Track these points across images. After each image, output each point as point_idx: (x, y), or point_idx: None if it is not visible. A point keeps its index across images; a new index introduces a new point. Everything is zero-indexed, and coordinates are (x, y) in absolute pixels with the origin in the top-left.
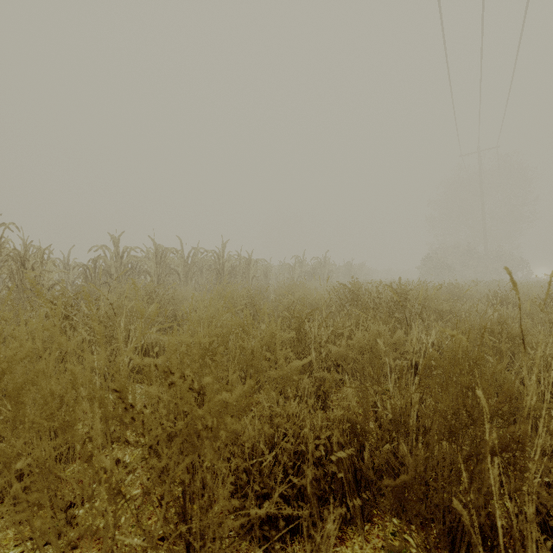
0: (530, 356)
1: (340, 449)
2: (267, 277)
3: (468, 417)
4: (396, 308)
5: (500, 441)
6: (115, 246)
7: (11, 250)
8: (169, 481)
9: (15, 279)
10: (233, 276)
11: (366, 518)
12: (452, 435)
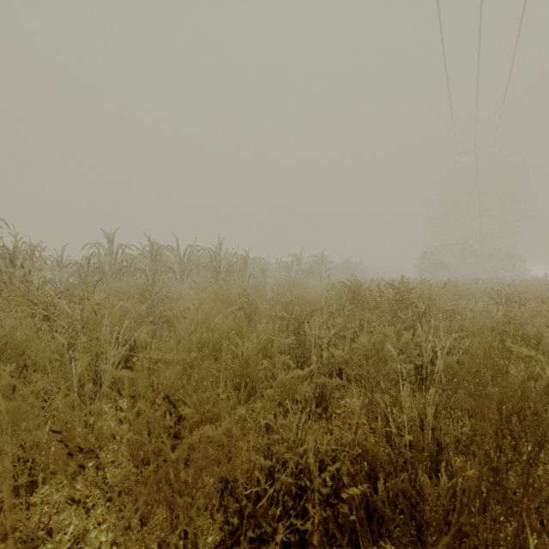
0: None
1: (350, 481)
2: (264, 275)
3: (513, 449)
4: (398, 308)
5: None
6: (109, 244)
7: None
8: (133, 545)
9: (4, 277)
10: (230, 274)
11: None
12: (494, 472)
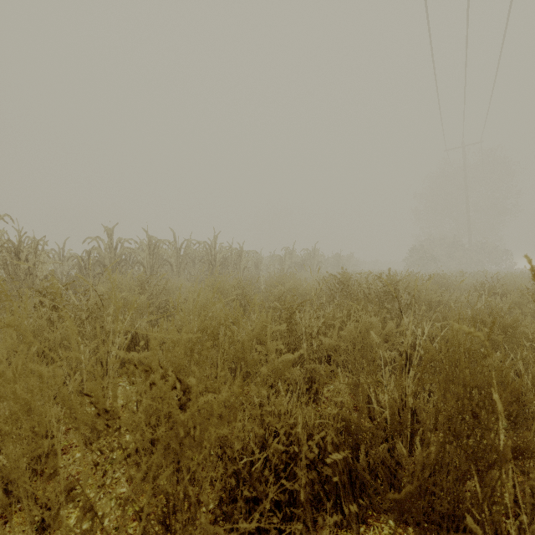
0: (525, 348)
1: (334, 450)
2: (258, 268)
3: (474, 418)
4: (385, 299)
5: (513, 447)
6: (109, 238)
7: (5, 241)
8: (149, 493)
9: (10, 270)
10: (225, 267)
11: (361, 519)
12: (457, 437)
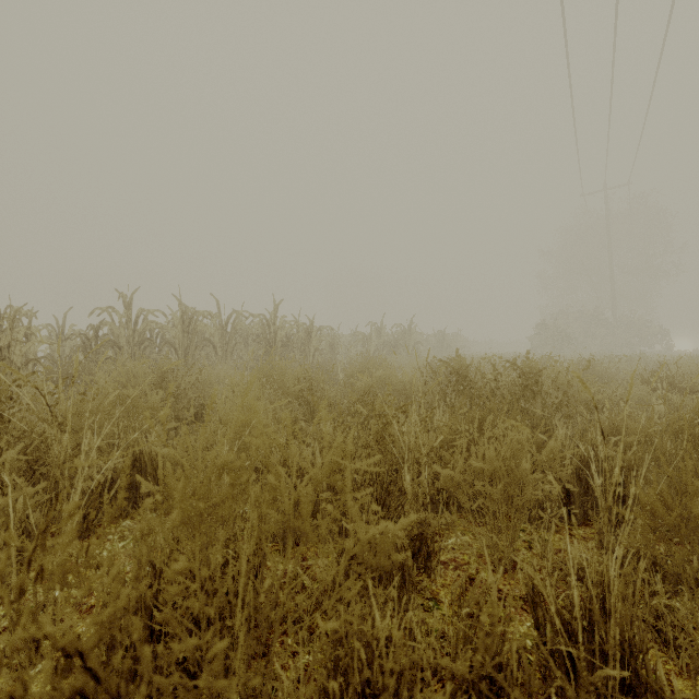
0: None
1: None
2: (334, 351)
3: None
4: (522, 397)
5: None
6: (126, 308)
7: None
8: None
9: None
10: (289, 348)
11: None
12: None
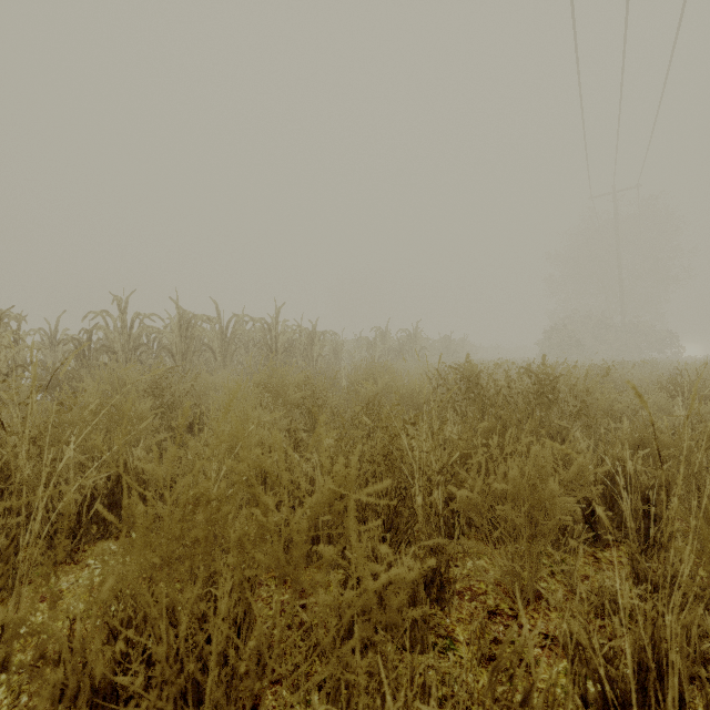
0: None
1: None
2: (338, 356)
3: None
4: (537, 405)
5: None
6: (120, 312)
7: None
8: None
9: None
10: (291, 354)
11: None
12: None
